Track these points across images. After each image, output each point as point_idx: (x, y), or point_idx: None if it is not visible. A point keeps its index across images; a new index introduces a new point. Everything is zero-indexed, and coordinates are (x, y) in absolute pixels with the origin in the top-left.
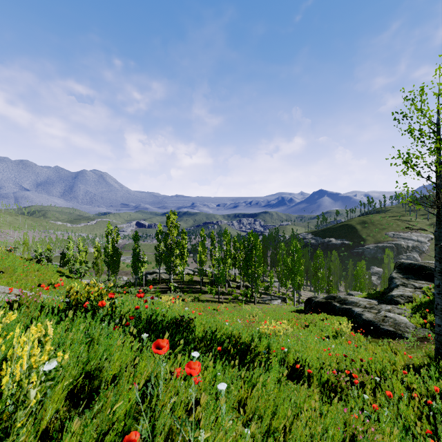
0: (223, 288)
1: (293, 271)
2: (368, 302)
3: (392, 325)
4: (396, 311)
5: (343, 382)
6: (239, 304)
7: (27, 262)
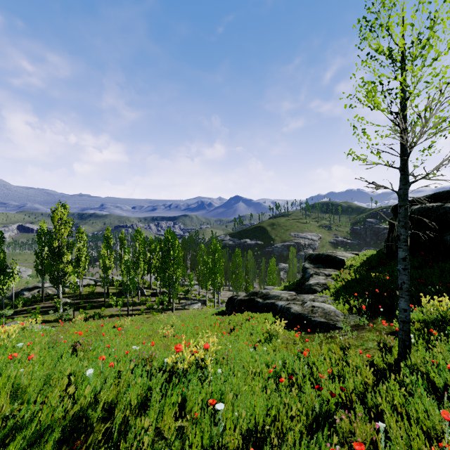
0: (135, 297)
1: (213, 271)
2: (289, 294)
3: (323, 315)
4: (319, 300)
5: None
6: (154, 314)
7: None
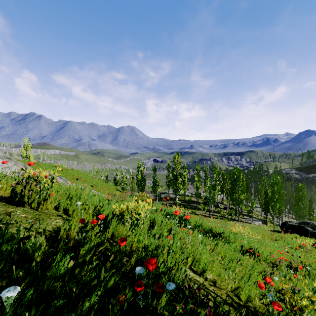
0: (213, 207)
1: (272, 199)
2: None
3: None
4: None
5: (278, 262)
6: (225, 220)
7: (101, 182)
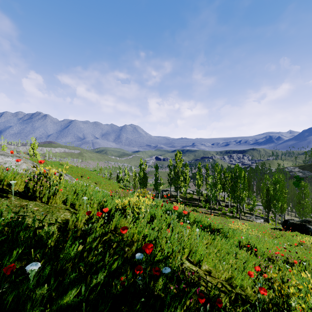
0: (214, 205)
1: (274, 197)
2: None
3: None
4: None
5: (274, 257)
6: (226, 218)
7: (105, 179)
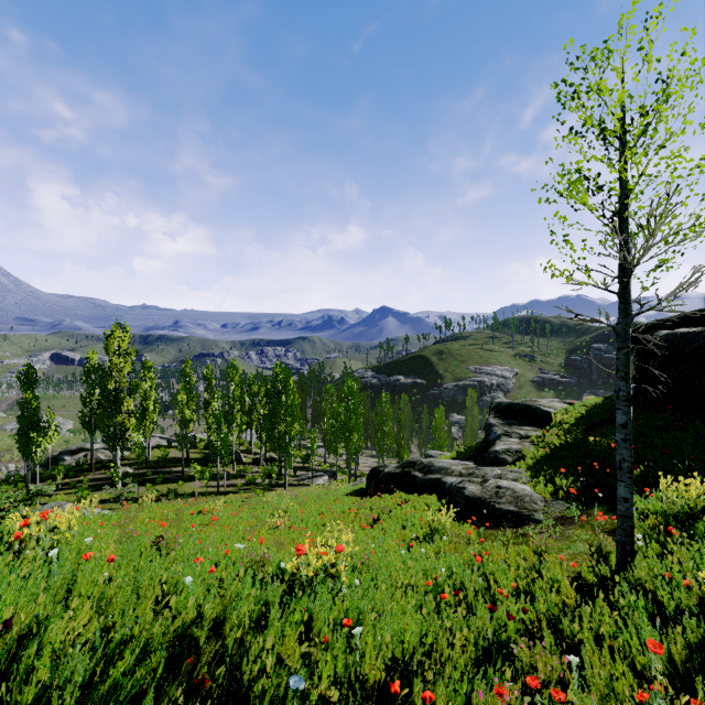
0: (228, 466)
1: (347, 426)
2: (463, 465)
3: (512, 501)
4: (509, 477)
5: None
6: (256, 492)
7: None
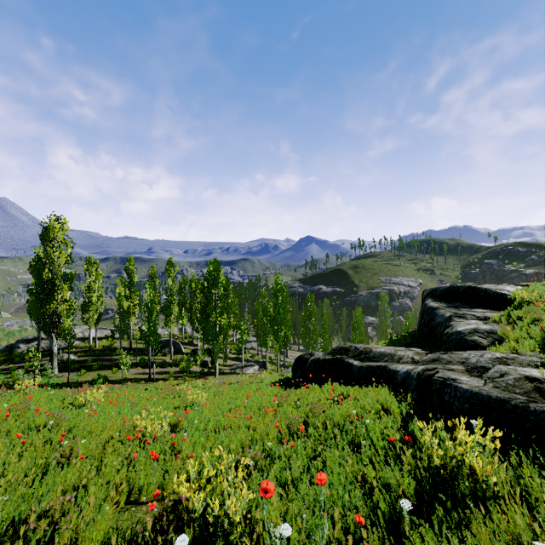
0: (167, 355)
1: (276, 320)
2: (411, 351)
3: None
4: (523, 362)
5: None
6: (186, 379)
7: None
